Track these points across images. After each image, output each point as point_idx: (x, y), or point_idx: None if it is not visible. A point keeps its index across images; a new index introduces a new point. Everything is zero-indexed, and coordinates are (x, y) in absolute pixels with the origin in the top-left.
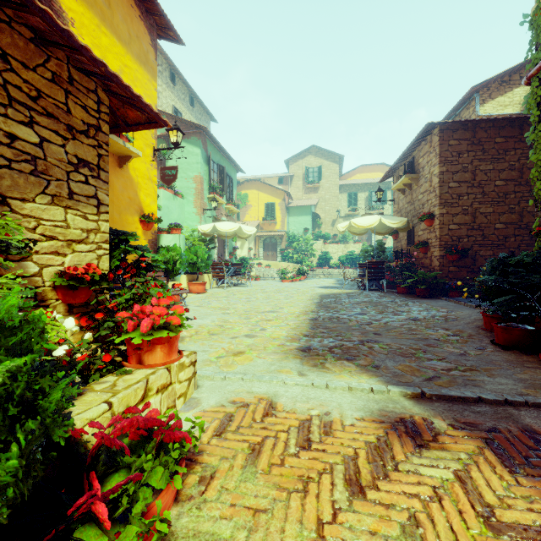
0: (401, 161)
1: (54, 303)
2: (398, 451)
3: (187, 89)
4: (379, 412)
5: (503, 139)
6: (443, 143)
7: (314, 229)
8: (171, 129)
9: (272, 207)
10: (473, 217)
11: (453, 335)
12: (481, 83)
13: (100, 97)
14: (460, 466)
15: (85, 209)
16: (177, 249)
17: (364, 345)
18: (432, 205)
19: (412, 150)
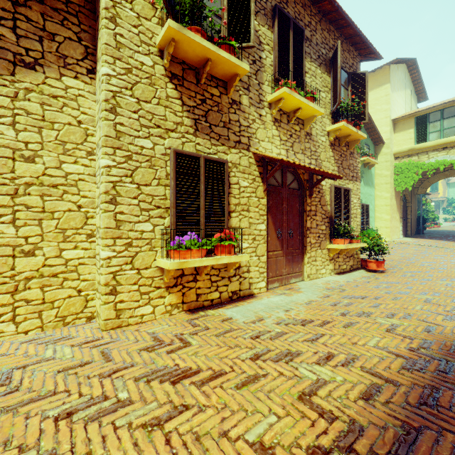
0: None
1: None
2: None
3: None
4: None
5: None
6: None
7: None
8: None
9: (436, 184)
10: None
11: None
12: None
13: None
14: None
15: None
16: None
17: None
18: None
19: None
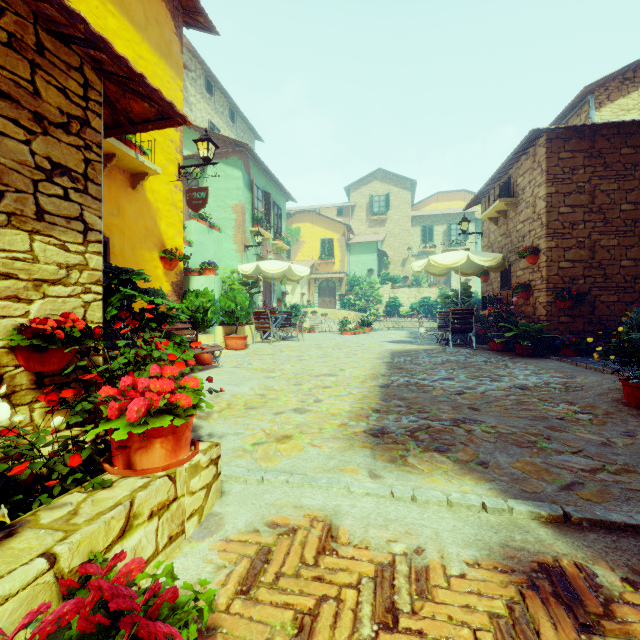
0: (494, 182)
1: (12, 371)
2: (550, 639)
3: (226, 100)
4: (503, 551)
5: (631, 149)
6: (551, 156)
7: (380, 270)
8: (200, 140)
9: (329, 244)
10: (592, 252)
11: (582, 412)
12: (597, 81)
13: (87, 79)
14: None
15: (64, 235)
16: (209, 294)
17: (460, 427)
18: (536, 237)
19: (507, 168)
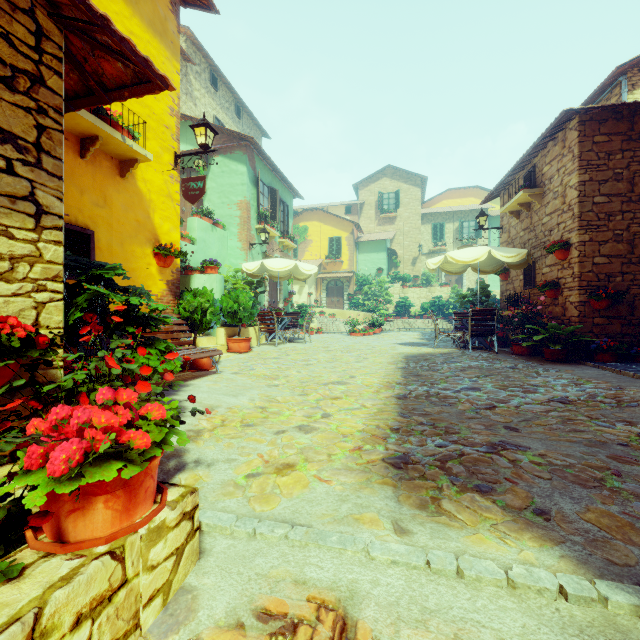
0: (516, 172)
1: None
2: None
3: (232, 96)
4: None
5: None
6: (584, 140)
7: (389, 269)
8: (197, 126)
9: (338, 242)
10: (631, 246)
11: None
12: (631, 60)
13: (41, 26)
14: None
15: (7, 218)
16: (208, 294)
17: (501, 455)
18: (566, 230)
19: (532, 156)
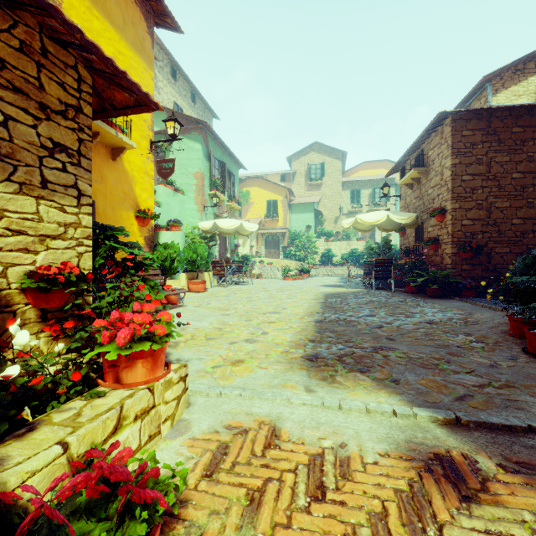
0: (409, 154)
1: (23, 307)
2: (439, 506)
3: (188, 85)
4: (407, 445)
5: (520, 128)
6: (455, 133)
7: (316, 226)
8: (168, 120)
9: (274, 204)
10: (488, 212)
11: (477, 341)
12: (494, 71)
13: (81, 74)
14: (527, 533)
15: (63, 200)
16: (175, 247)
17: (378, 353)
18: (443, 200)
19: (420, 143)
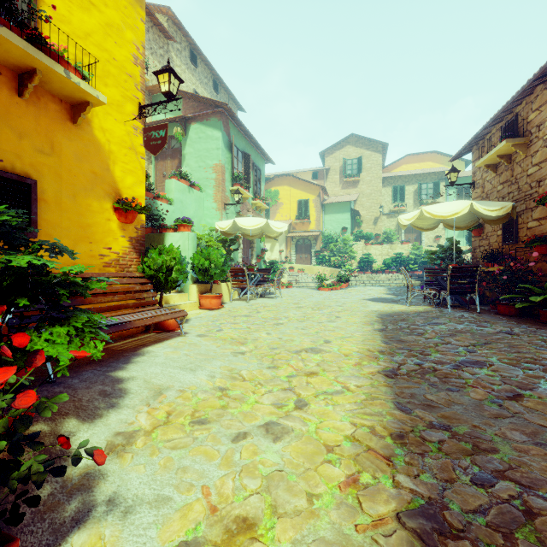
0: (494, 123)
1: None
2: None
3: (210, 72)
4: None
5: None
6: None
7: (352, 228)
8: (160, 72)
9: (306, 204)
10: None
11: None
12: None
13: None
14: None
15: None
16: (174, 251)
17: None
18: None
19: (514, 105)
